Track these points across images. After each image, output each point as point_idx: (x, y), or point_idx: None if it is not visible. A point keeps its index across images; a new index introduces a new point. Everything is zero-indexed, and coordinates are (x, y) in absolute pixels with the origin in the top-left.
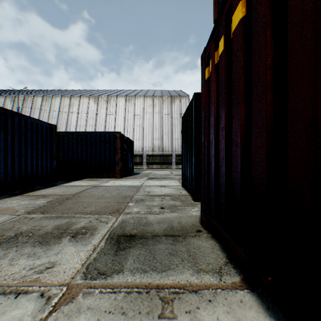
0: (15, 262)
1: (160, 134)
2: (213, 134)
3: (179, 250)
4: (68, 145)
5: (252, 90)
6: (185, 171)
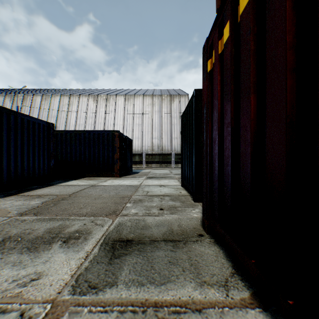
0: None
1: (160, 133)
2: (216, 130)
3: (180, 258)
4: (67, 144)
5: (266, 76)
6: (185, 170)
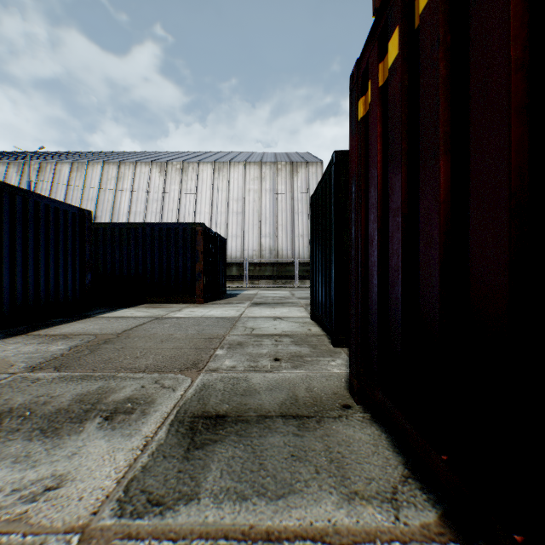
0: None
1: (273, 227)
2: (375, 222)
3: (311, 448)
4: (113, 246)
5: (470, 123)
6: (317, 291)
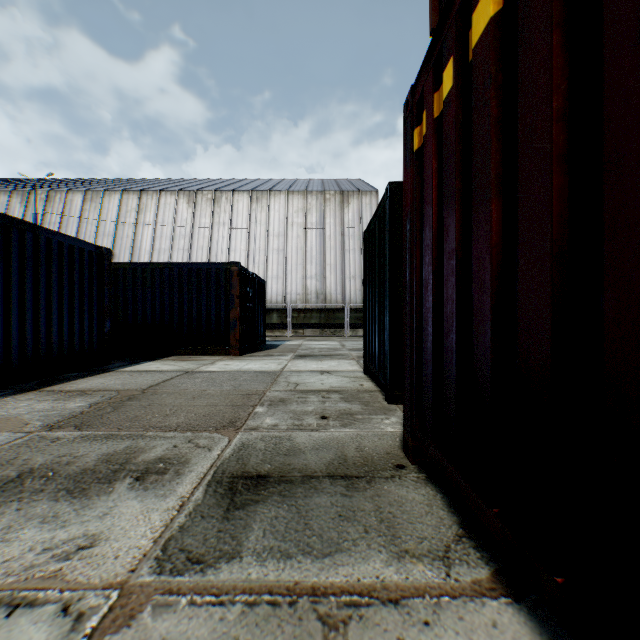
0: (14, 534)
1: (320, 267)
2: (430, 265)
3: (360, 508)
4: (135, 289)
5: (518, 167)
6: (370, 341)
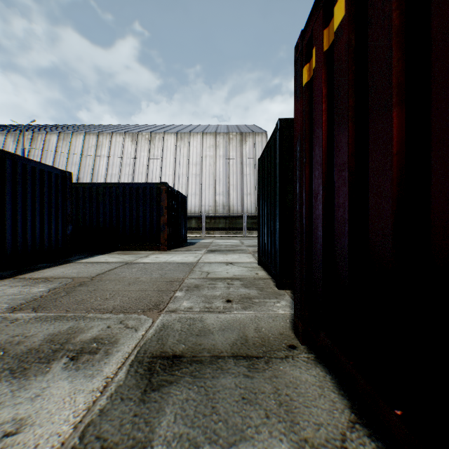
0: None
1: (226, 186)
2: (320, 178)
3: (260, 390)
4: (91, 202)
5: (431, 68)
6: (263, 241)
